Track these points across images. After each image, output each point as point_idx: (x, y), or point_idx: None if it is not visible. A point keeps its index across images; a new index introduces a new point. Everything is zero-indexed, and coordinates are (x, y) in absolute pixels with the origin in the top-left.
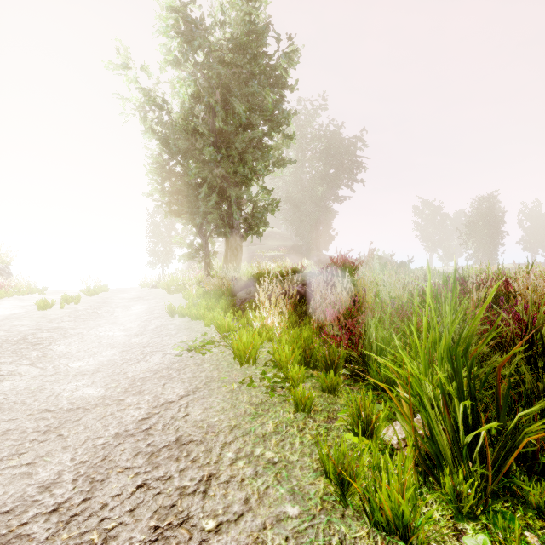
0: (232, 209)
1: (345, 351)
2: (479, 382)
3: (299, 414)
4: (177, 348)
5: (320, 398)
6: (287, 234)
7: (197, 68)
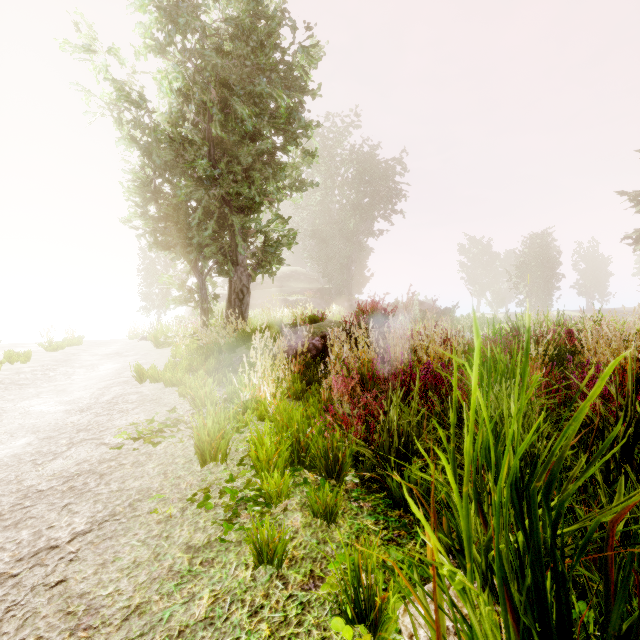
0: (237, 241)
1: (352, 446)
2: (567, 534)
3: (263, 569)
4: (121, 435)
5: (307, 528)
6: (313, 275)
7: (186, 56)
